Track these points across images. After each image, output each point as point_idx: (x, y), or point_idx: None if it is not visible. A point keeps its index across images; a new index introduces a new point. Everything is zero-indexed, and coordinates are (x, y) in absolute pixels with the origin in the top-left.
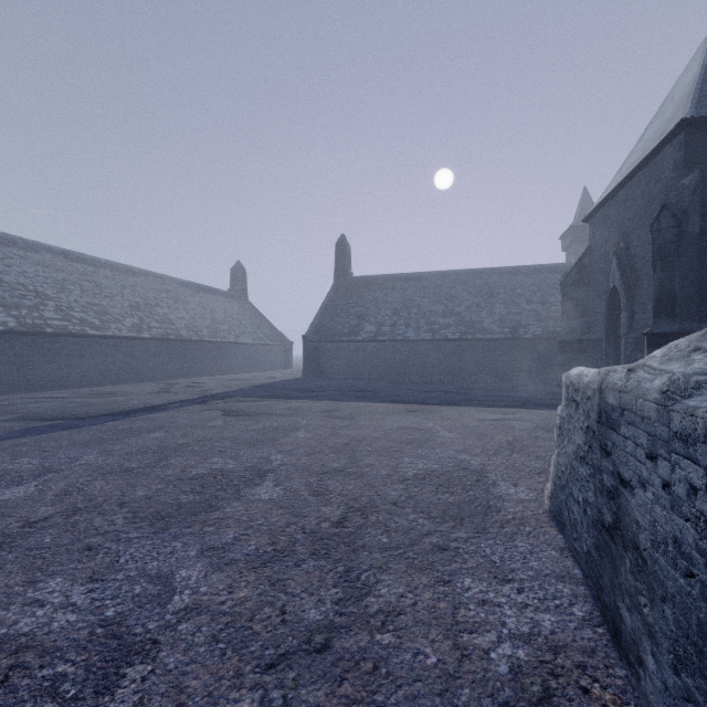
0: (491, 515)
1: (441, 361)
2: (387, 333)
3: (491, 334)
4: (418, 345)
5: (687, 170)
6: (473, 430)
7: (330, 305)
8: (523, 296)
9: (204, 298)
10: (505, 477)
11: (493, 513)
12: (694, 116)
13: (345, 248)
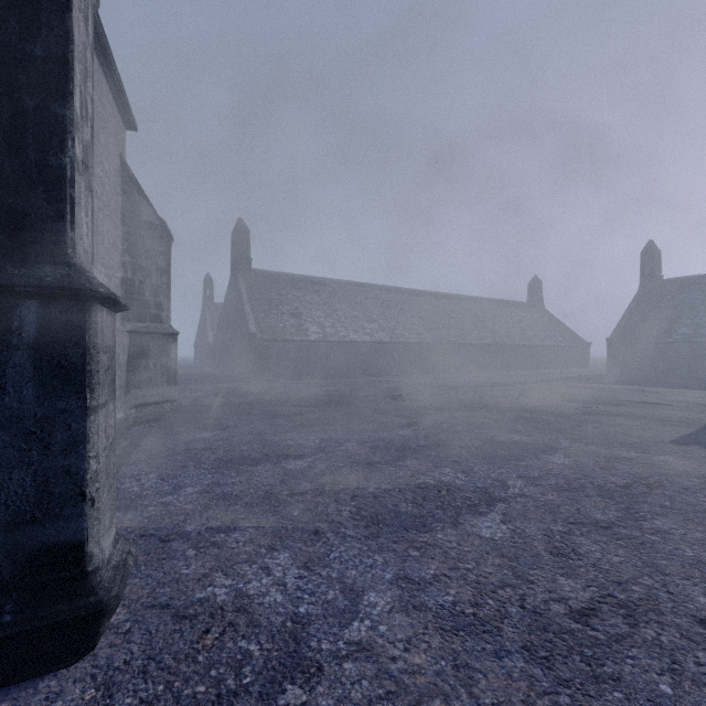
0: None
1: None
2: (705, 334)
3: None
4: None
5: None
6: None
7: (635, 310)
8: None
9: (511, 311)
10: None
11: None
12: None
13: (652, 253)
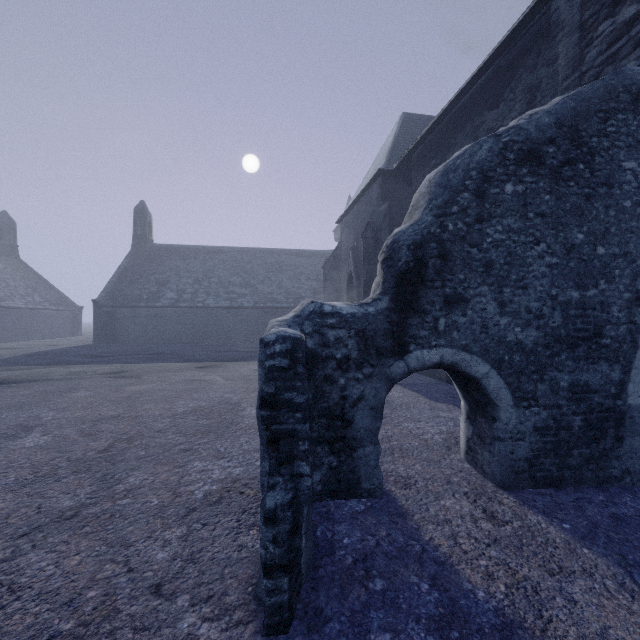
0: (231, 427)
1: (238, 326)
2: (188, 300)
3: (279, 303)
4: (217, 311)
5: (382, 202)
6: (246, 377)
7: (128, 270)
8: (304, 274)
9: None
10: (253, 404)
11: (233, 425)
12: (385, 169)
13: (145, 214)
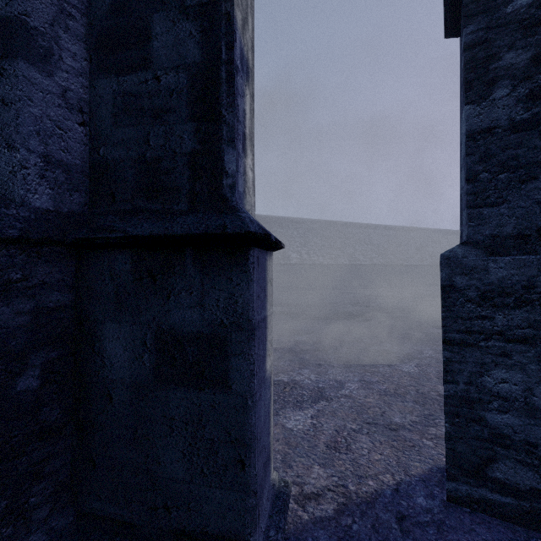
0: None
1: None
2: None
3: None
4: None
5: None
6: None
7: None
8: None
9: (449, 238)
10: None
11: None
12: None
13: None
